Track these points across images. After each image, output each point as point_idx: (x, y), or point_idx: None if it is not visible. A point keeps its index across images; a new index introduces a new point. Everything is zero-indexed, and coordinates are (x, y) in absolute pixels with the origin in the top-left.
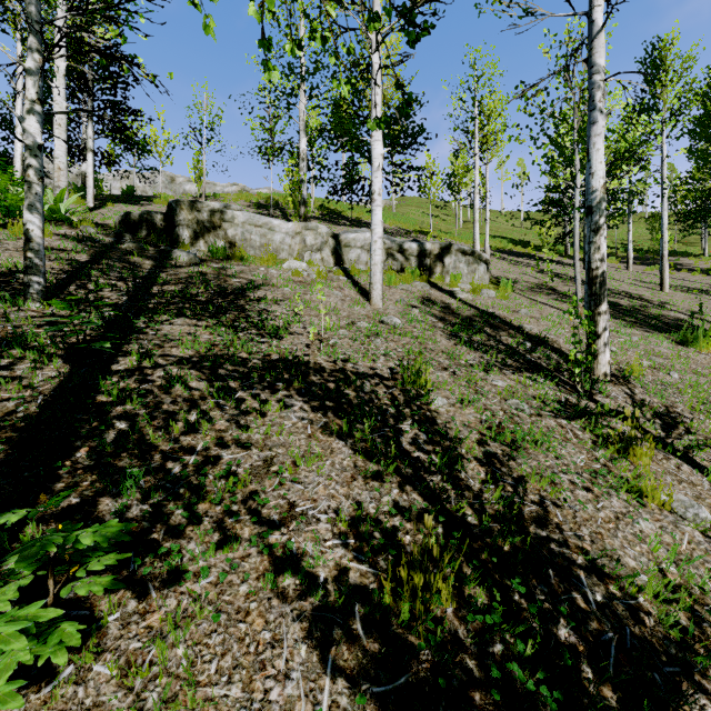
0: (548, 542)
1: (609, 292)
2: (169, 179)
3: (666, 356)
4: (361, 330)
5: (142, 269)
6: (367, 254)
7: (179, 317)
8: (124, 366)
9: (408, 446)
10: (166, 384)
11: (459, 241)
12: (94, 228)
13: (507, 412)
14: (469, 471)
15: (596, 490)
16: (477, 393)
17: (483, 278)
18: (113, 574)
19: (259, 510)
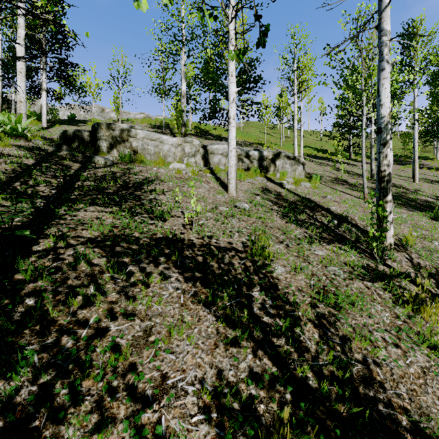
0: (376, 403)
1: None
2: (100, 110)
3: (426, 228)
4: (221, 213)
5: (71, 169)
6: (225, 159)
7: (92, 205)
8: (43, 246)
9: (258, 310)
10: (71, 263)
11: (283, 149)
12: (43, 141)
13: (328, 277)
14: (306, 333)
15: (402, 346)
16: (305, 262)
17: (301, 174)
18: None
19: (135, 384)
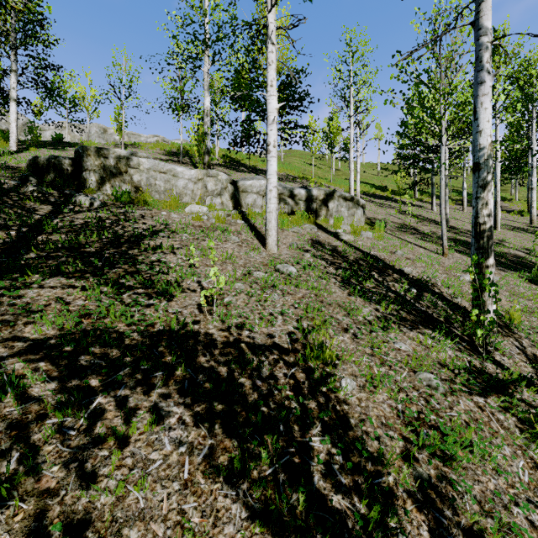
0: None
1: (458, 231)
2: (102, 130)
3: (528, 297)
4: (257, 281)
5: (35, 215)
6: (262, 199)
7: (54, 275)
8: None
9: (321, 481)
10: None
11: (334, 186)
12: (1, 171)
13: (421, 392)
14: (407, 527)
15: None
16: (383, 364)
17: (361, 220)
18: None
19: None
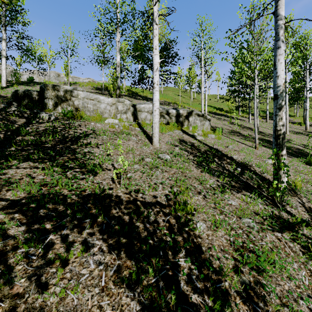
0: None
1: (264, 134)
2: (57, 75)
3: (305, 172)
4: (147, 164)
5: (15, 124)
6: (150, 115)
7: (26, 161)
8: None
9: (185, 286)
10: None
11: (192, 108)
12: None
13: (244, 230)
14: None
15: None
16: (222, 214)
17: (208, 128)
18: None
19: None
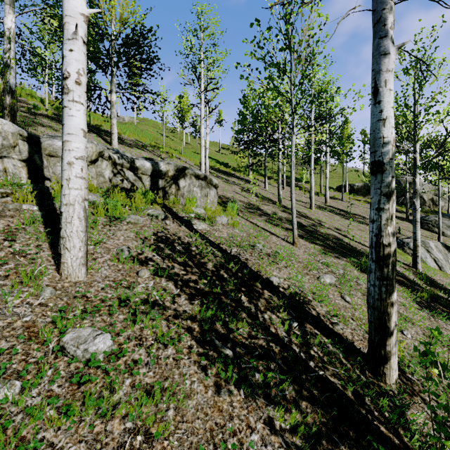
0: None
1: (290, 211)
2: None
3: None
4: None
5: None
6: None
7: None
8: None
9: None
10: None
11: (185, 158)
12: None
13: None
14: None
15: None
16: None
17: (214, 201)
18: None
19: None
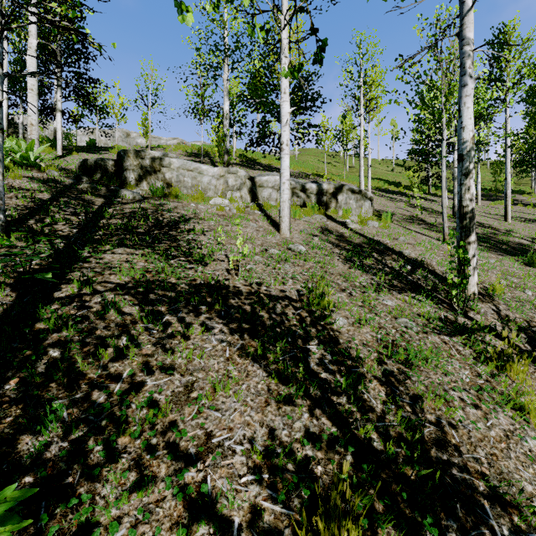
0: (449, 467)
1: None
2: (125, 134)
3: (518, 275)
4: (272, 256)
5: (94, 205)
6: (276, 193)
7: (120, 246)
8: (66, 293)
9: (315, 366)
10: (99, 311)
11: (347, 182)
12: (59, 172)
13: (398, 330)
14: (371, 391)
15: (483, 407)
16: (371, 313)
17: (368, 211)
18: (19, 533)
19: (177, 443)
